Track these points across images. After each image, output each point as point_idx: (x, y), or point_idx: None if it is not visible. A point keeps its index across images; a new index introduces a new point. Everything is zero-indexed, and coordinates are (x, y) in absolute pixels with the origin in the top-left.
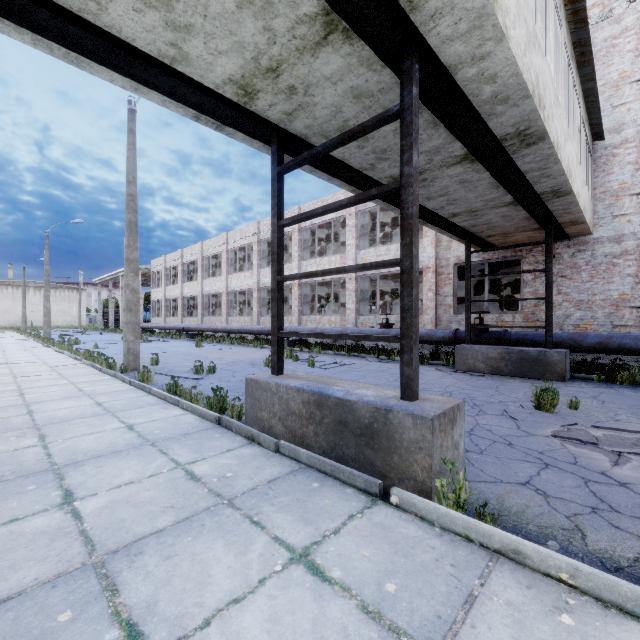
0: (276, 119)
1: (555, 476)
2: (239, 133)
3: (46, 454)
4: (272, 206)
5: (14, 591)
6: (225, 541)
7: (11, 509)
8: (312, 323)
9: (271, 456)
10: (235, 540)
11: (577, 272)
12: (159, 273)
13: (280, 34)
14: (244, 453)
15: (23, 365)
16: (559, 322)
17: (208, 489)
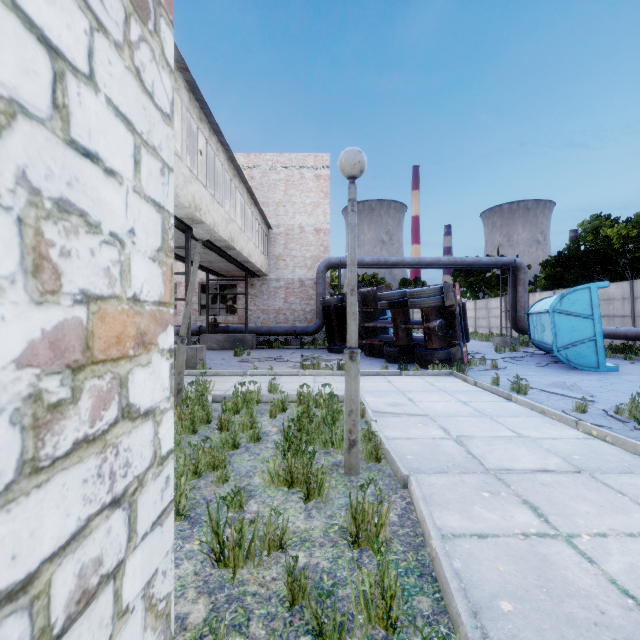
0: None
1: (233, 367)
2: None
3: None
4: None
5: None
6: None
7: None
8: None
9: None
10: None
11: (263, 295)
12: None
13: None
14: None
15: None
16: (255, 321)
17: None
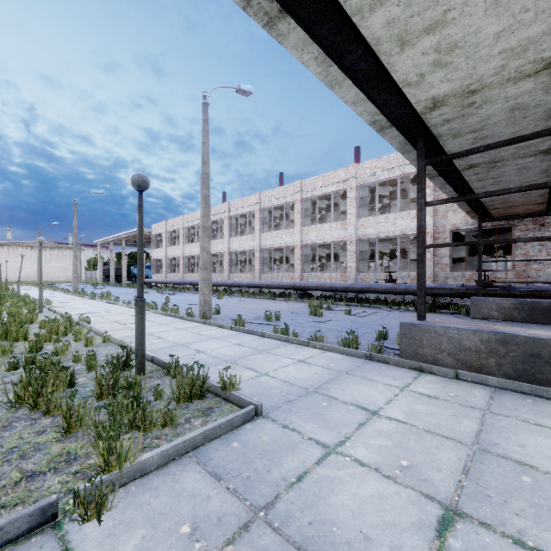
0: (433, 124)
1: None
2: (392, 133)
3: (283, 381)
4: (418, 190)
5: (460, 466)
6: (539, 436)
7: (343, 418)
8: (313, 279)
9: (456, 382)
10: (545, 435)
11: None
12: (158, 236)
13: (507, 69)
14: (432, 380)
15: (105, 314)
16: (548, 278)
17: (457, 404)
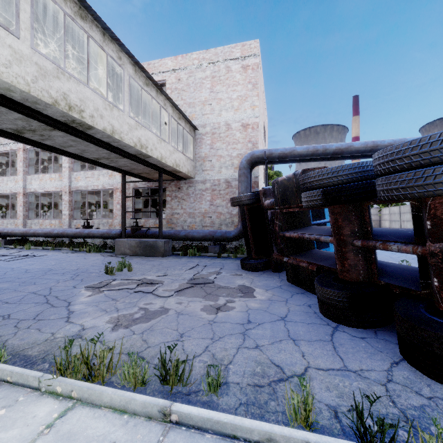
0: None
1: (36, 308)
2: None
3: None
4: None
5: None
6: None
7: None
8: (36, 225)
9: None
10: None
11: (189, 197)
12: None
13: None
14: None
15: None
16: (182, 224)
17: None
